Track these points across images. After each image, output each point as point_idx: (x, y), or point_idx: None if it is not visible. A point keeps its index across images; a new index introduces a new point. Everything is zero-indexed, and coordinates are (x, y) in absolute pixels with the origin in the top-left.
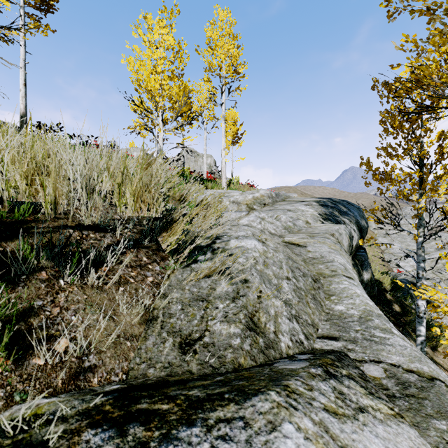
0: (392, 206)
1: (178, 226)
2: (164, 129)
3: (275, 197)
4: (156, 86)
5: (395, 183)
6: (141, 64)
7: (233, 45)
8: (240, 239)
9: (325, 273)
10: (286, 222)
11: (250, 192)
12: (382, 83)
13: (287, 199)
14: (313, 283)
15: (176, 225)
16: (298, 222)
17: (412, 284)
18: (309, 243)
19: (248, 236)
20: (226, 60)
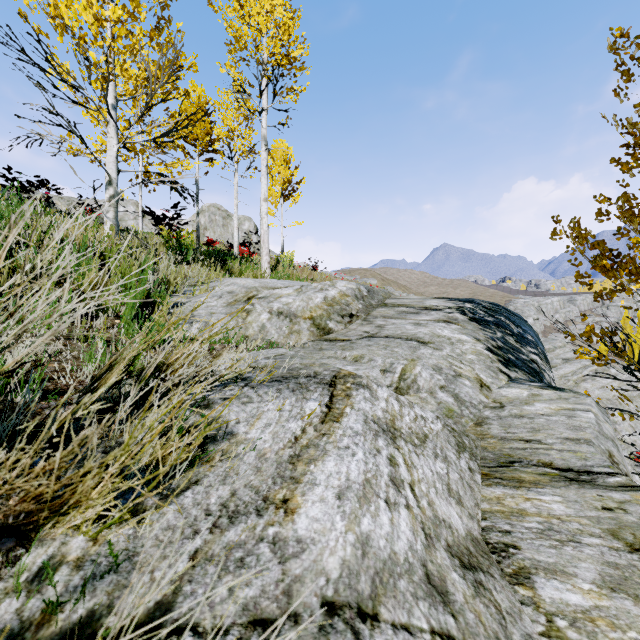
0: None
1: None
2: (159, 163)
3: (368, 297)
4: (85, 18)
5: None
6: None
7: (282, 3)
8: None
9: None
10: (433, 390)
11: (318, 285)
12: None
13: (388, 299)
14: None
15: None
16: (464, 389)
17: None
18: None
19: None
20: (269, 28)
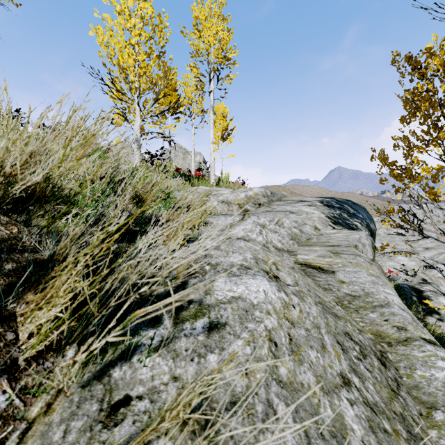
0: (420, 208)
1: (62, 277)
2: (149, 122)
3: (270, 196)
4: (130, 61)
5: (421, 179)
6: (111, 35)
7: (222, 28)
8: (234, 274)
9: (388, 333)
10: (290, 228)
11: (243, 190)
12: (405, 56)
13: (283, 198)
14: (383, 370)
15: (57, 274)
16: (305, 228)
17: (414, 290)
18: (336, 266)
19: (249, 265)
20: (215, 43)
